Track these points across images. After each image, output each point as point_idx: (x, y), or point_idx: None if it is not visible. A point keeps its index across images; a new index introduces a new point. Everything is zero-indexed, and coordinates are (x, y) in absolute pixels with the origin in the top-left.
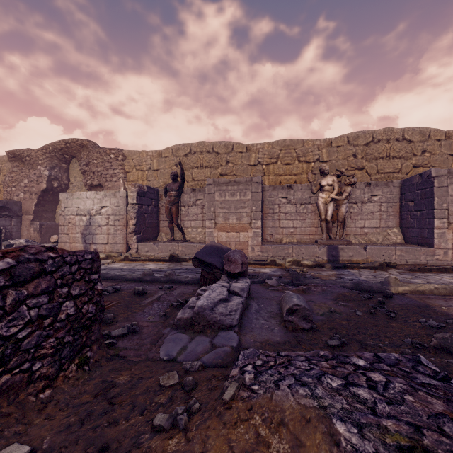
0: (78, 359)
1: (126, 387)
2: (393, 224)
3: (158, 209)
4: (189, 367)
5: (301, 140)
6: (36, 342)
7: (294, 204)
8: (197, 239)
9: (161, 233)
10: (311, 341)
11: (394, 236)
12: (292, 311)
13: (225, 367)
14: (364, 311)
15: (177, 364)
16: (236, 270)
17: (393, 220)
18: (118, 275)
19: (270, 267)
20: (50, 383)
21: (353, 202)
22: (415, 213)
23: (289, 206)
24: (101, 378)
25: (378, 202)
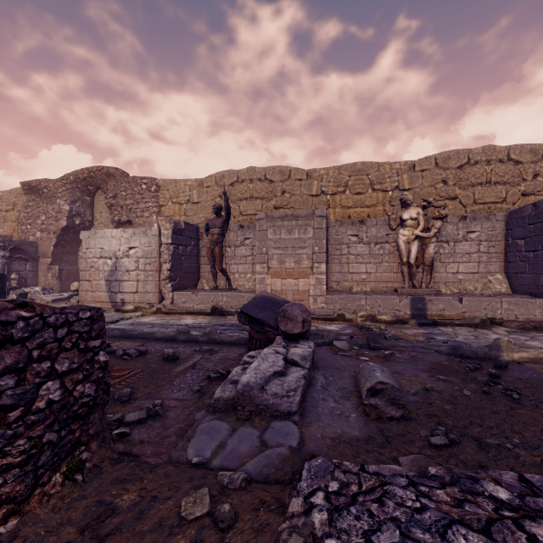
0: (67, 466)
1: (131, 515)
2: (496, 269)
3: (199, 251)
4: (227, 481)
5: (376, 163)
6: None
7: (367, 243)
8: (246, 287)
9: (201, 280)
10: (405, 437)
11: (498, 283)
12: (375, 391)
13: (280, 484)
14: (474, 389)
15: (210, 473)
16: (295, 330)
17: (495, 263)
18: (146, 333)
19: (337, 323)
20: (18, 508)
21: (443, 240)
22: (526, 254)
23: (360, 246)
24: (98, 495)
25: (476, 241)
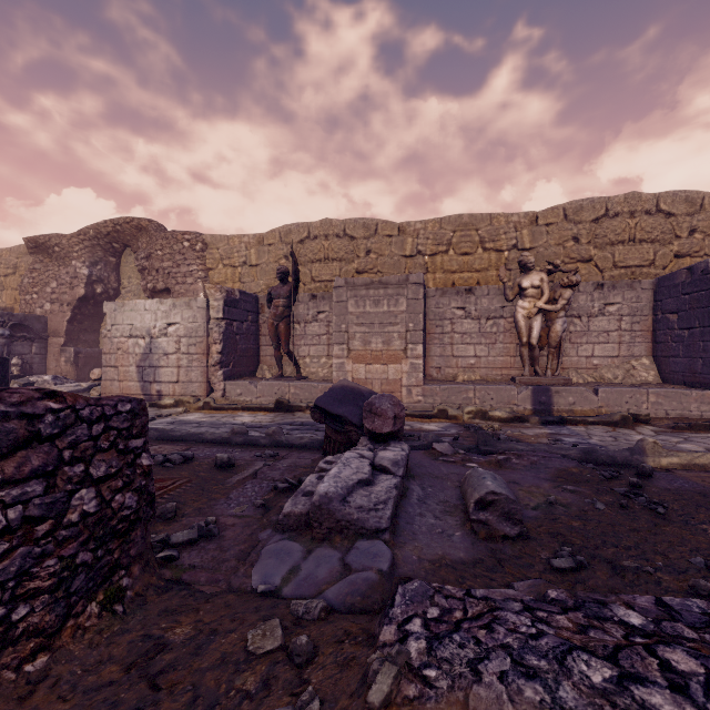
0: (104, 593)
1: (186, 651)
2: (642, 351)
3: (258, 328)
4: (302, 611)
5: (488, 215)
6: (19, 569)
7: (477, 318)
8: (320, 375)
9: (262, 366)
10: (521, 559)
11: (643, 370)
12: (485, 503)
13: (368, 613)
14: (609, 502)
15: (281, 602)
16: (385, 429)
17: (641, 344)
18: (192, 434)
19: (437, 421)
20: (47, 643)
21: (574, 314)
22: (679, 333)
23: (467, 322)
24: (143, 629)
25: (616, 315)
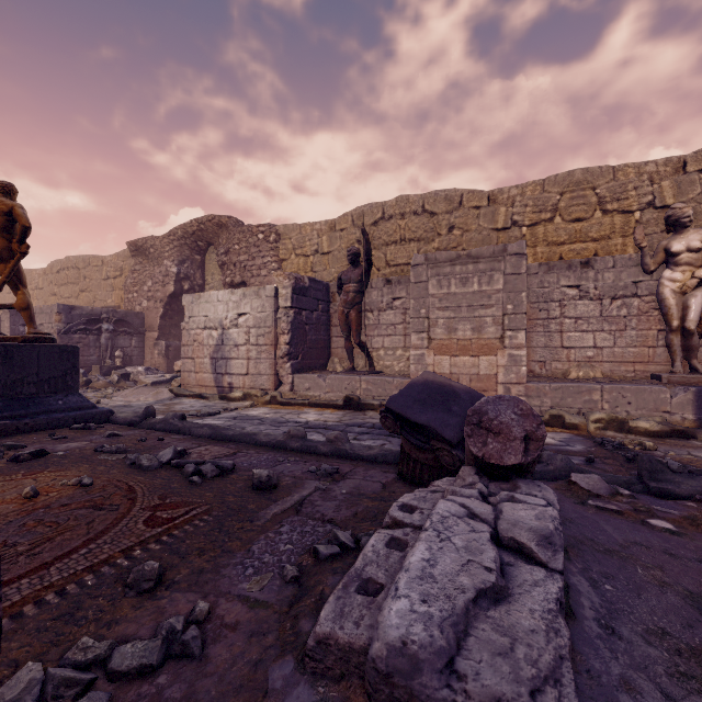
0: None
1: None
2: None
3: (329, 318)
4: None
5: (610, 168)
6: None
7: (597, 298)
8: (395, 369)
9: (333, 359)
10: None
11: None
12: None
13: None
14: None
15: None
16: (508, 458)
17: None
18: (245, 434)
19: (549, 430)
20: None
21: None
22: None
23: (583, 303)
24: None
25: None
